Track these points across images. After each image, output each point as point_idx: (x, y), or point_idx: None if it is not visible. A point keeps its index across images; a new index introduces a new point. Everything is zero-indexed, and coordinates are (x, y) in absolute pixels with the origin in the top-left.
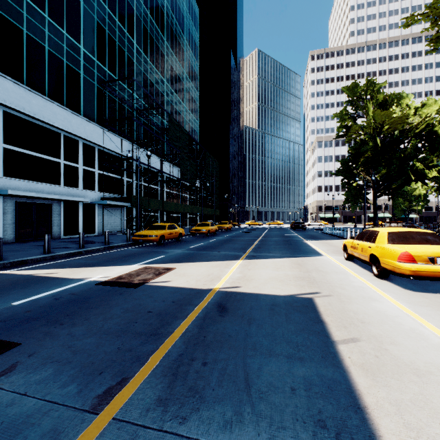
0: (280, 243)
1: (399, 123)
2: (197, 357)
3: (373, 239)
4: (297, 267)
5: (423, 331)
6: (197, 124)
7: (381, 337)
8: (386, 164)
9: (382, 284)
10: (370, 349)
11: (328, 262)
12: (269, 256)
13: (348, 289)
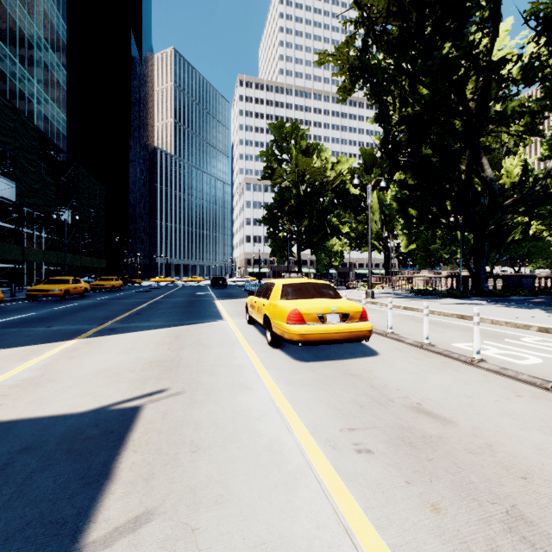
0: (179, 305)
1: (319, 174)
2: None
3: (269, 294)
4: (169, 343)
5: (286, 441)
6: (65, 120)
7: (208, 485)
8: (309, 216)
9: (272, 356)
10: (158, 546)
11: (223, 330)
12: (140, 326)
13: (220, 372)
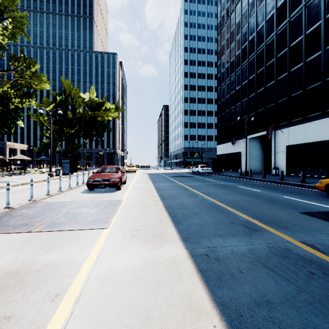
0: None
1: None
2: (326, 276)
3: None
4: None
5: None
6: None
7: None
8: None
9: None
10: None
11: None
12: None
13: None
